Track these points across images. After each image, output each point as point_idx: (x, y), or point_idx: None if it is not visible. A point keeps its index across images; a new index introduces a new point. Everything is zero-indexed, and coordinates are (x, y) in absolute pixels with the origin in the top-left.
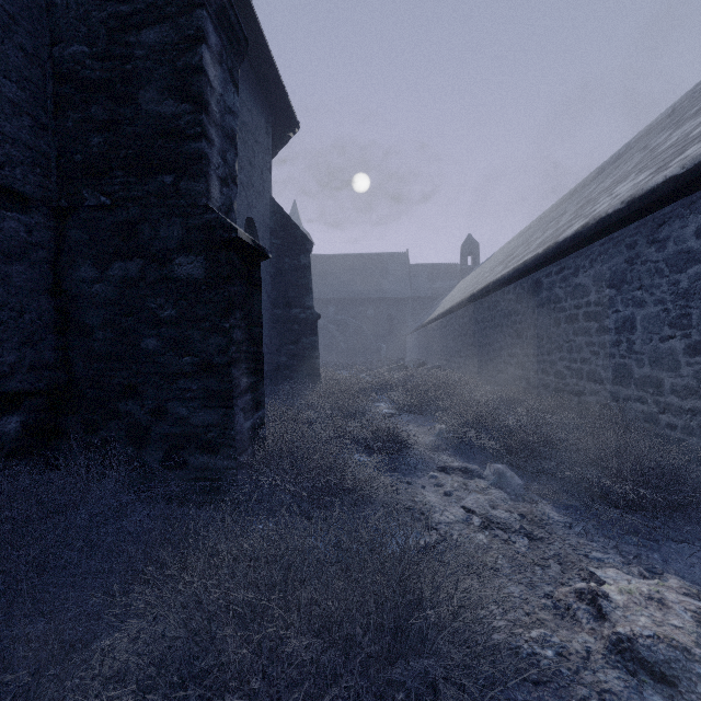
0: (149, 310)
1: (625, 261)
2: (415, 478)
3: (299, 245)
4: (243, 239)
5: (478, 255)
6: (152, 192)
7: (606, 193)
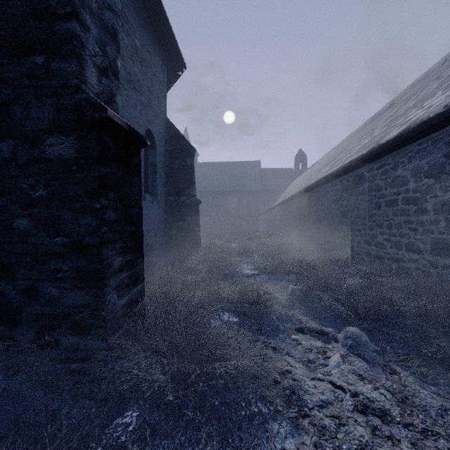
0: (21, 190)
1: (444, 155)
2: (279, 341)
3: (186, 151)
4: (116, 121)
5: (306, 163)
6: (24, 73)
7: (414, 108)
